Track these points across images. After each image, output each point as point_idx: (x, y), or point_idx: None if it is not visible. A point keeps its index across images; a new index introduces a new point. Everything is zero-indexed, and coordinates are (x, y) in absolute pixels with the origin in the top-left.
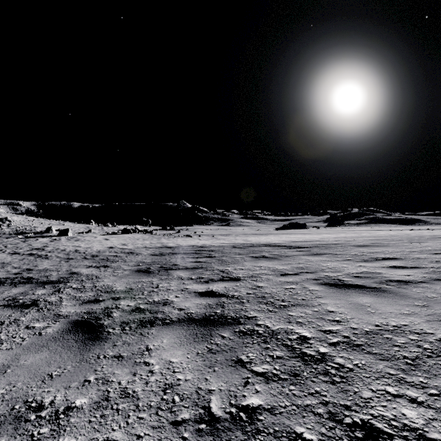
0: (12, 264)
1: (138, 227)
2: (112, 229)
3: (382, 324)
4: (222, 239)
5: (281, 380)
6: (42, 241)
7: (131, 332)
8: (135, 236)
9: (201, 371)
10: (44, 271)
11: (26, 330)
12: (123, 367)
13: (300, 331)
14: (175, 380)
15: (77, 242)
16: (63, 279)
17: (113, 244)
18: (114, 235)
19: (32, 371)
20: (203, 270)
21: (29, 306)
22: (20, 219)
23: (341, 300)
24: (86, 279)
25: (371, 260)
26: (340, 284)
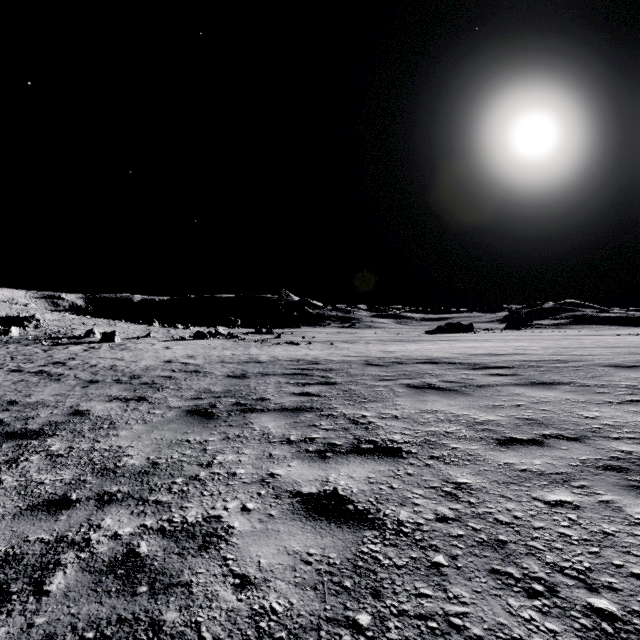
0: None
1: (219, 329)
2: (182, 333)
3: None
4: (346, 349)
5: None
6: (72, 350)
7: None
8: (212, 343)
9: None
10: (32, 407)
11: None
12: None
13: None
14: None
15: (122, 353)
16: (50, 427)
17: (174, 357)
18: (181, 341)
19: None
20: (314, 416)
21: None
22: (54, 318)
23: None
24: (89, 429)
25: None
26: None
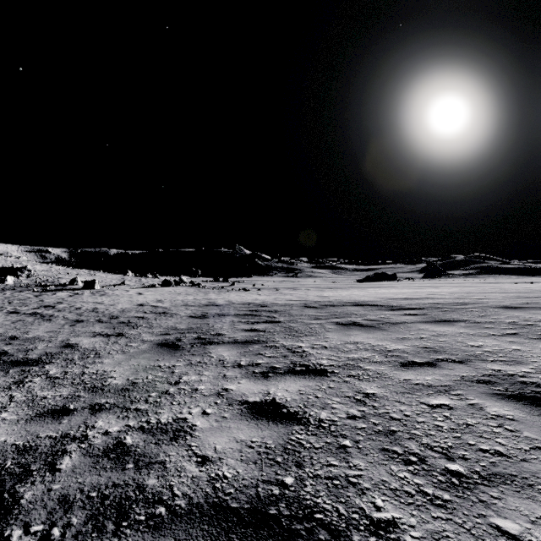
0: None
1: (183, 278)
2: (152, 281)
3: None
4: (289, 294)
5: None
6: (59, 296)
7: None
8: (177, 290)
9: None
10: (30, 342)
11: None
12: None
13: None
14: None
15: (101, 298)
16: (46, 357)
17: (145, 301)
18: (151, 288)
19: None
20: (260, 347)
21: None
22: (43, 268)
23: None
24: (79, 358)
25: None
26: None
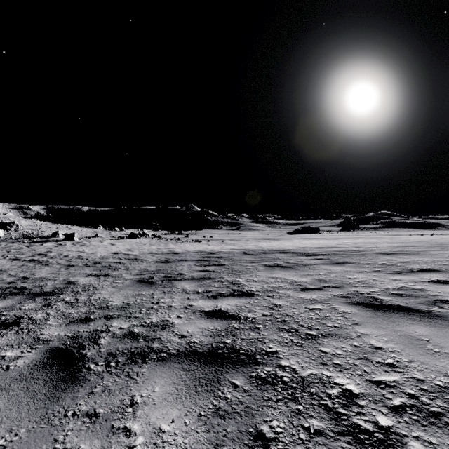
0: (9, 272)
1: (146, 231)
2: (120, 234)
3: None
4: (232, 244)
5: None
6: (46, 246)
7: (116, 371)
8: (142, 241)
9: None
10: (40, 280)
11: None
12: (94, 437)
13: (341, 381)
14: None
15: (82, 248)
16: (58, 290)
17: (118, 250)
18: (120, 239)
19: None
20: (211, 281)
21: (9, 325)
22: (28, 223)
23: (386, 329)
24: (82, 290)
25: (406, 271)
26: (378, 305)
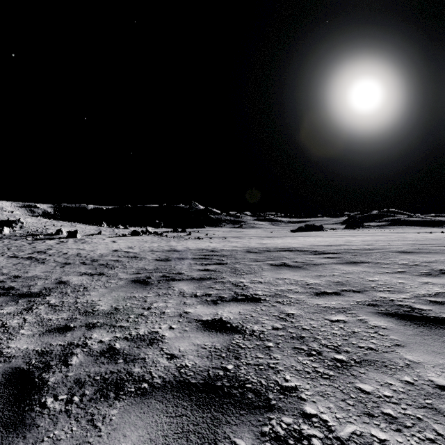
0: (2, 270)
1: (149, 228)
2: (123, 231)
3: None
4: (235, 242)
5: None
6: (48, 243)
7: (77, 411)
8: (144, 238)
9: None
10: (31, 279)
11: None
12: None
13: None
14: None
15: (83, 245)
16: (46, 290)
17: (119, 247)
18: (123, 237)
19: None
20: (212, 282)
21: None
22: (33, 221)
23: (443, 355)
24: (71, 291)
25: (436, 273)
26: (418, 317)
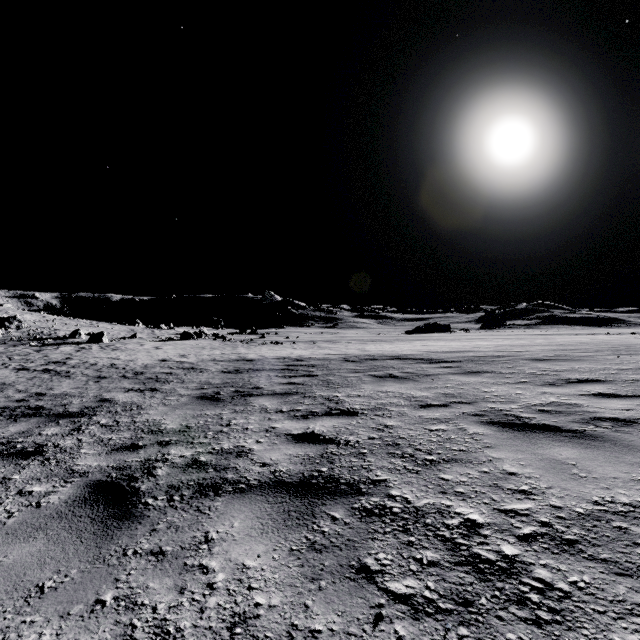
0: (16, 386)
1: (204, 329)
2: (167, 333)
3: (605, 500)
4: (328, 348)
5: (441, 614)
6: (64, 351)
7: (182, 505)
8: (200, 343)
9: (297, 589)
10: (61, 397)
11: (17, 497)
12: (164, 575)
13: (463, 511)
14: (251, 605)
15: (115, 353)
16: (88, 410)
17: (167, 356)
18: (169, 341)
19: (11, 578)
20: (299, 397)
21: (29, 454)
22: (35, 318)
23: (525, 452)
24: (122, 410)
25: (560, 382)
26: (518, 424)
